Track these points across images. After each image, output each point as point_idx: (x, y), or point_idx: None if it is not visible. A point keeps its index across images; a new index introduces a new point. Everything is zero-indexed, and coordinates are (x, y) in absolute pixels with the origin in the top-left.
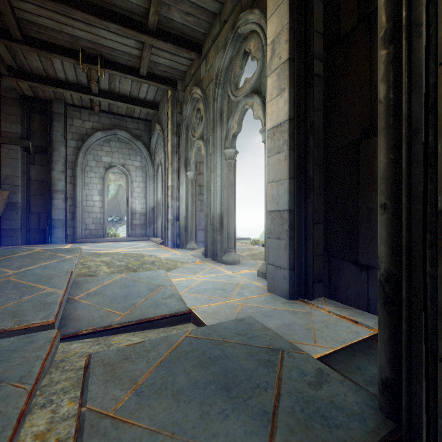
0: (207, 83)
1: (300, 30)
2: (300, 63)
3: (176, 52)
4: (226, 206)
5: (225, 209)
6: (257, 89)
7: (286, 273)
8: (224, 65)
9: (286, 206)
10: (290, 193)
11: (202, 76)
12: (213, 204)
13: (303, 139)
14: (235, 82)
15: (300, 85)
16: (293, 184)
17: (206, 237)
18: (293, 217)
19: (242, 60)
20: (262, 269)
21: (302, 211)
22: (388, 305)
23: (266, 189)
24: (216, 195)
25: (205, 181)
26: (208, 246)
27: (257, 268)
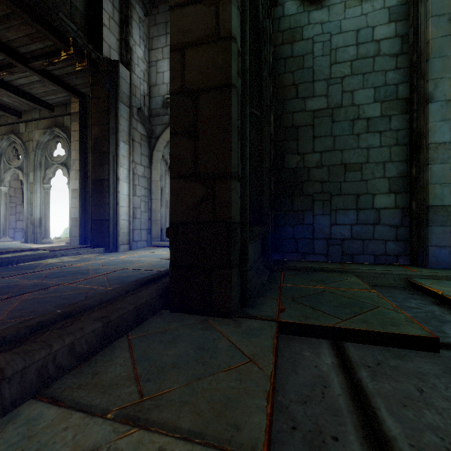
0: (27, 140)
1: (84, 162)
2: (83, 172)
3: (0, 112)
4: (44, 214)
5: (43, 215)
6: (65, 164)
7: (78, 238)
8: (43, 140)
9: (79, 216)
10: (80, 212)
11: (21, 131)
12: (35, 212)
13: (84, 196)
14: (51, 152)
15: (83, 179)
16: (81, 210)
17: (28, 231)
18: (81, 220)
19: (56, 144)
20: (68, 241)
21: (84, 218)
22: (91, 231)
23: (70, 209)
24: (37, 207)
25: (27, 198)
26: (29, 236)
27: (65, 244)
